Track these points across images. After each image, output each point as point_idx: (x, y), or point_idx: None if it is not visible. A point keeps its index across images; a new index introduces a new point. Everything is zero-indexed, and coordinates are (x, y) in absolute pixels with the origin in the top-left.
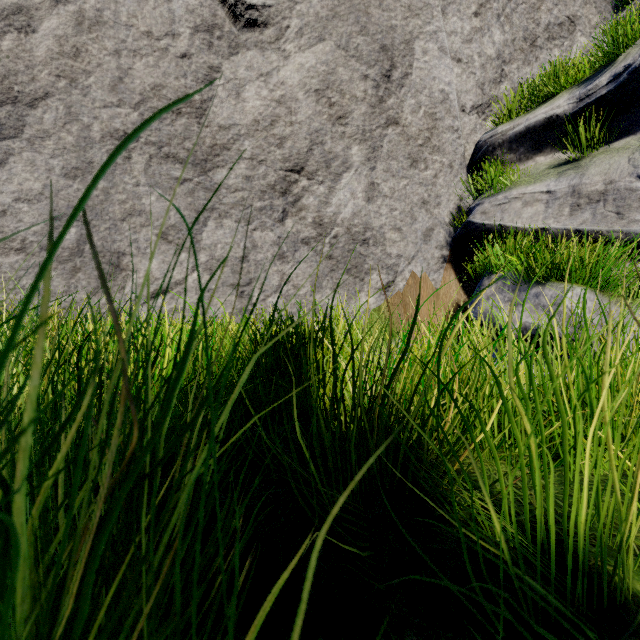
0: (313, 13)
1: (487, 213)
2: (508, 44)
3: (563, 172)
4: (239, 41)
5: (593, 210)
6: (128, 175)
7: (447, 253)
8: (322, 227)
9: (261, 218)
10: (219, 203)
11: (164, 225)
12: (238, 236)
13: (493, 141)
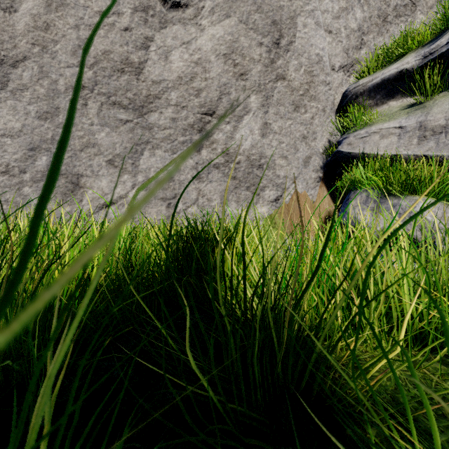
0: None
1: (352, 144)
2: (366, 20)
3: (411, 112)
4: (167, 18)
5: (436, 140)
6: (85, 117)
7: (321, 175)
8: (228, 155)
9: (183, 149)
10: (152, 138)
11: (111, 154)
12: (166, 162)
13: (356, 91)
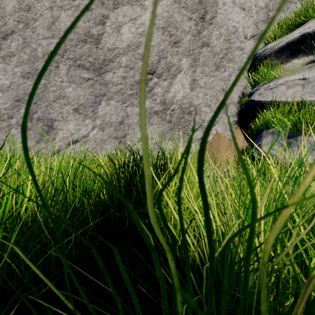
0: None
1: (262, 94)
2: None
3: (313, 66)
4: (119, 1)
5: None
6: (57, 76)
7: (236, 119)
8: (165, 105)
9: (131, 100)
10: (107, 91)
11: (77, 104)
12: (118, 110)
13: (265, 53)
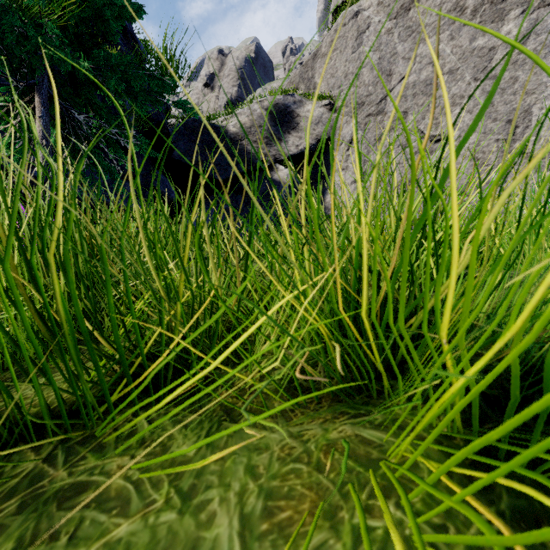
0: (465, 125)
1: None
2: None
3: None
4: (433, 149)
5: None
6: None
7: None
8: None
9: None
10: None
11: None
12: None
13: None
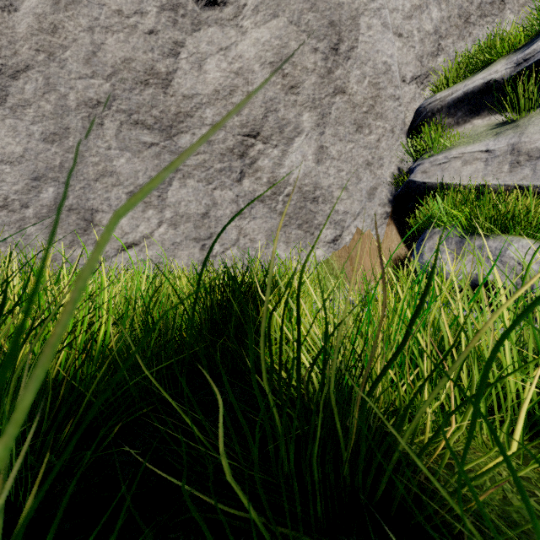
0: None
1: (428, 172)
2: (444, 21)
3: (501, 132)
4: (201, 19)
5: (533, 166)
6: (101, 140)
7: (389, 210)
8: (276, 186)
9: (221, 178)
10: (183, 165)
11: (133, 185)
12: (200, 194)
13: (432, 107)
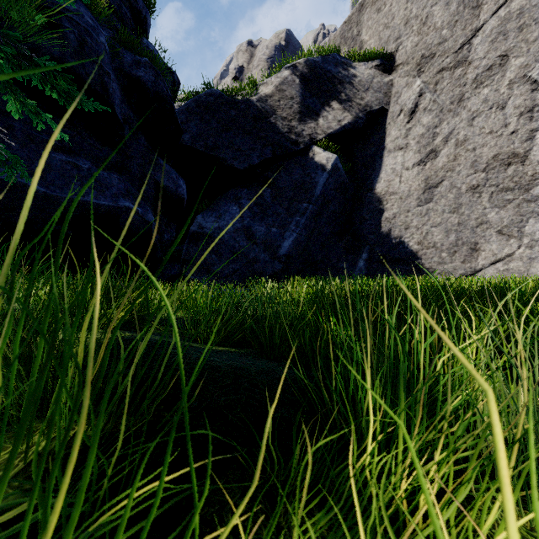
0: None
1: None
2: None
3: None
4: None
5: None
6: (479, 205)
7: None
8: None
9: None
10: (537, 207)
11: (500, 226)
12: None
13: None
